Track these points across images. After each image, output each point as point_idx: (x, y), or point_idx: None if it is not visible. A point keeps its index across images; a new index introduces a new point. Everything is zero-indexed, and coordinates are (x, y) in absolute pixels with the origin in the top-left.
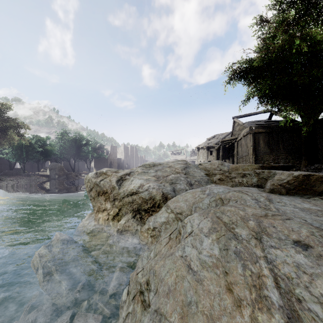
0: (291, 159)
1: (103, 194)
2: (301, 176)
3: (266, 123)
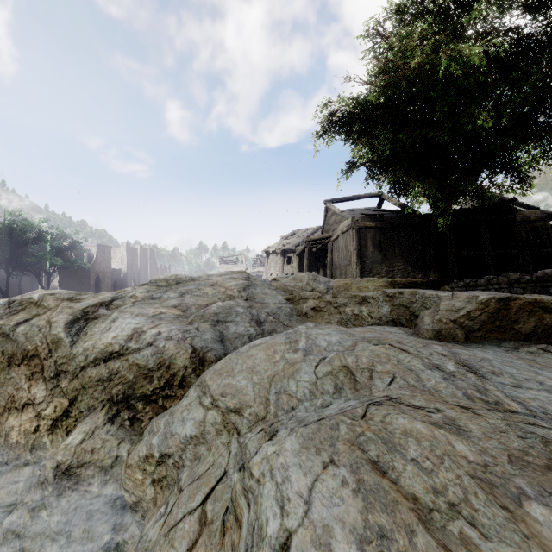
0: (412, 272)
1: (23, 361)
2: (493, 301)
3: (376, 213)
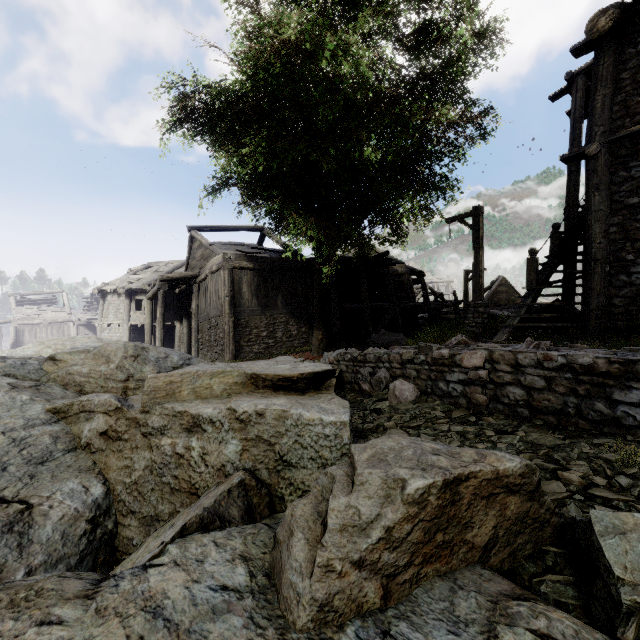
0: (295, 325)
1: None
2: (433, 492)
3: (255, 251)
